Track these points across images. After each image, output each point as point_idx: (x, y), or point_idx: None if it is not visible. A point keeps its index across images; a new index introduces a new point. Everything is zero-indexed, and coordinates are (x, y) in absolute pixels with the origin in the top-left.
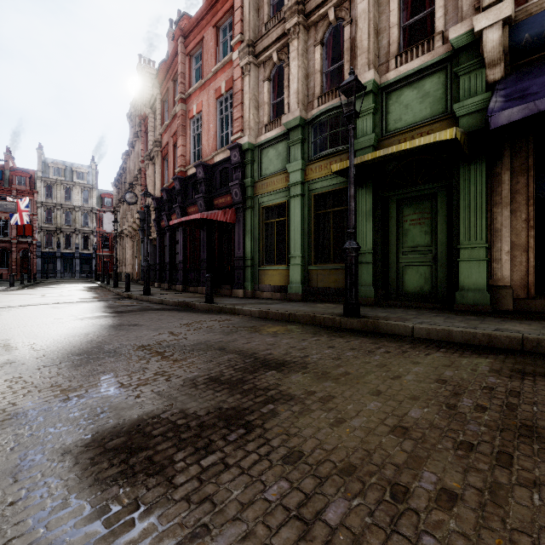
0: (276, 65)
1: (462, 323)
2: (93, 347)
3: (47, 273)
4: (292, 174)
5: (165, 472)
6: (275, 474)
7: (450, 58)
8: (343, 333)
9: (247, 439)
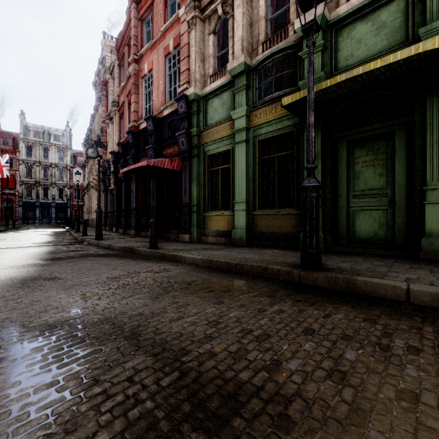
0: (221, 18)
1: None
2: None
3: (27, 220)
4: (236, 121)
5: None
6: None
7: None
8: (309, 295)
9: None
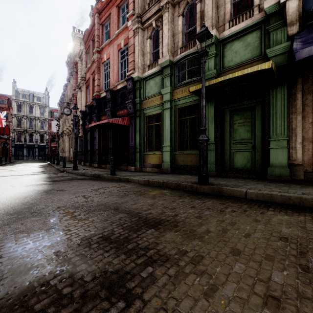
0: (154, 29)
1: (277, 188)
2: (25, 207)
3: (18, 157)
4: (164, 96)
5: None
6: None
7: (264, 21)
8: (199, 195)
9: None
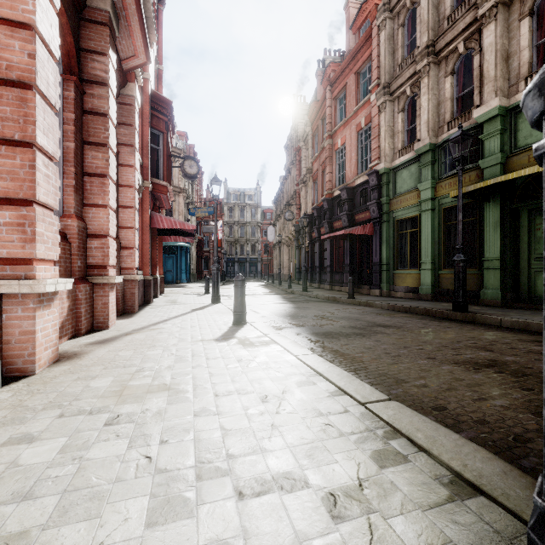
0: (409, 97)
1: None
2: (293, 314)
3: (230, 274)
4: (423, 192)
5: (337, 338)
6: (370, 342)
7: None
8: (444, 320)
9: (363, 337)
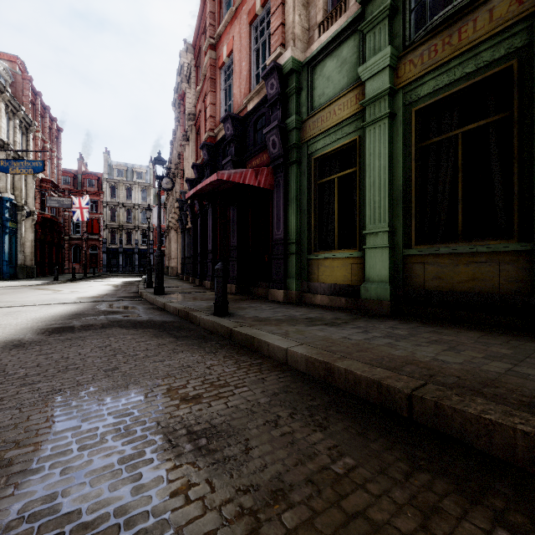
0: None
1: None
2: None
3: (110, 268)
4: (369, 83)
5: None
6: None
7: None
8: None
9: None
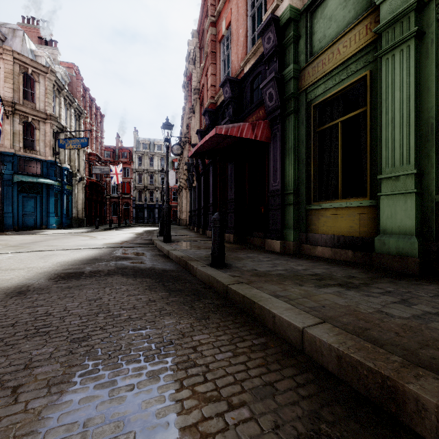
0: None
1: None
2: None
3: (137, 219)
4: (387, 4)
5: None
6: None
7: None
8: None
9: None
